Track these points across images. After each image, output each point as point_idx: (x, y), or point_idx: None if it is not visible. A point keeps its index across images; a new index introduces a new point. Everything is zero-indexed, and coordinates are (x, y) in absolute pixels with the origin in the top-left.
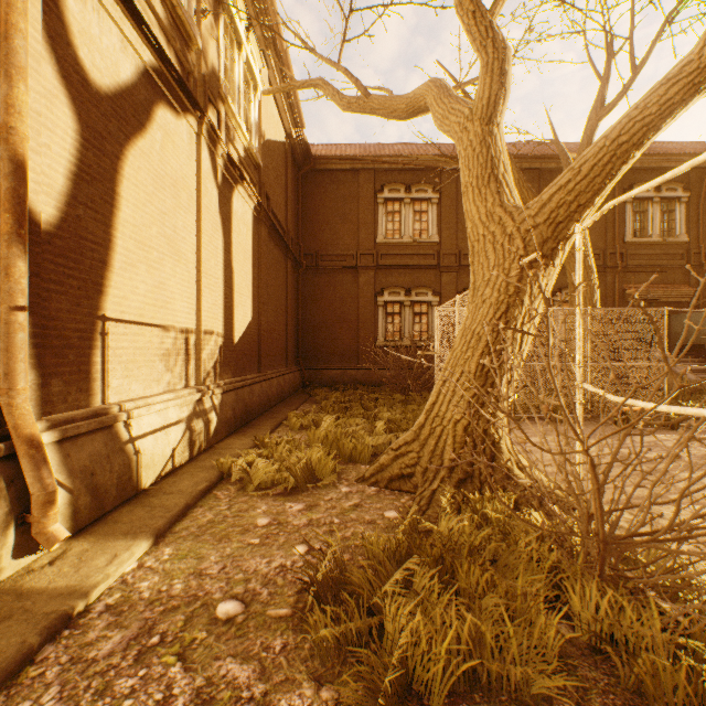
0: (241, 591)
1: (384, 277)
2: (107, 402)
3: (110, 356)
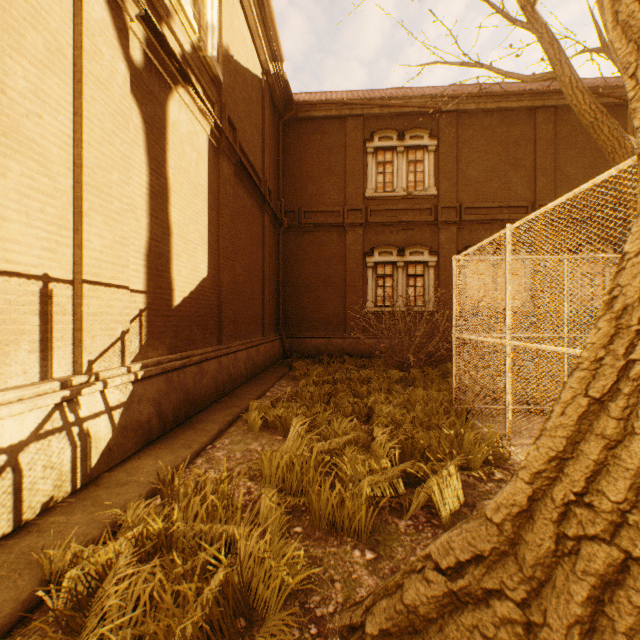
0: None
1: (374, 235)
2: None
3: None
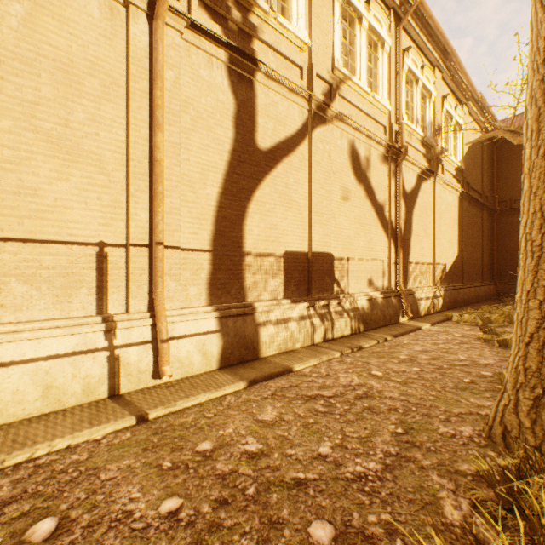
0: (460, 334)
1: None
2: (409, 287)
3: (410, 274)
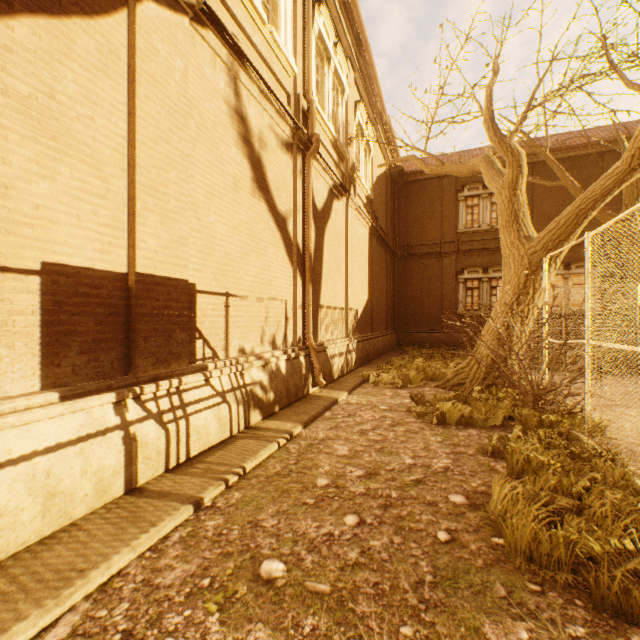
0: (386, 405)
1: (464, 259)
2: (321, 341)
3: (321, 322)
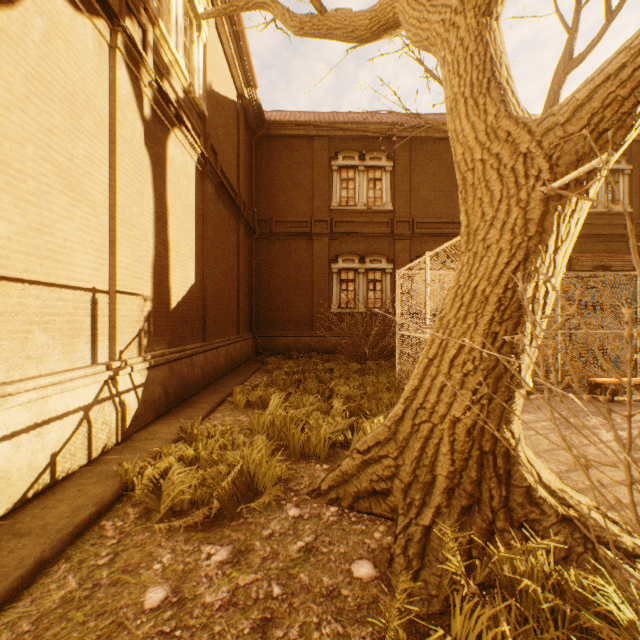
0: None
1: (338, 244)
2: None
3: None
